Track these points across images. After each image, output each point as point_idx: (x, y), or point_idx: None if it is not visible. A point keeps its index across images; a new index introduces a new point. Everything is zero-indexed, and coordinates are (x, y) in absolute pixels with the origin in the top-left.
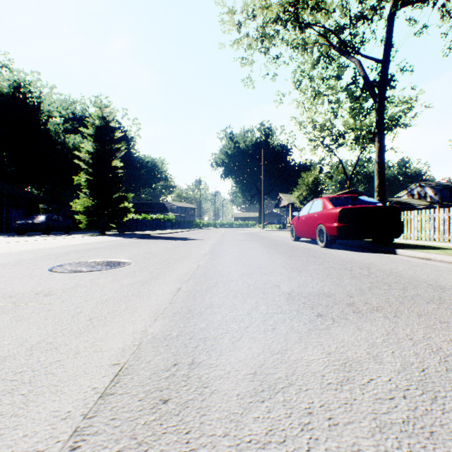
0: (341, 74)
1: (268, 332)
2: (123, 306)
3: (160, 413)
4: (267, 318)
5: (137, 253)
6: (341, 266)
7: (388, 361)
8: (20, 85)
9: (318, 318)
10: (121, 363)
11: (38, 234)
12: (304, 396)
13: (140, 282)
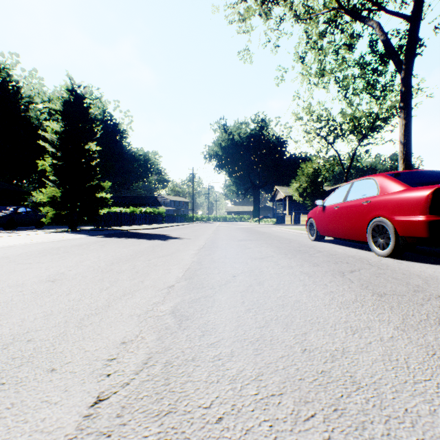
0: (354, 43)
1: None
2: None
3: None
4: None
5: (19, 283)
6: None
7: None
8: None
9: None
10: None
11: None
12: None
13: None
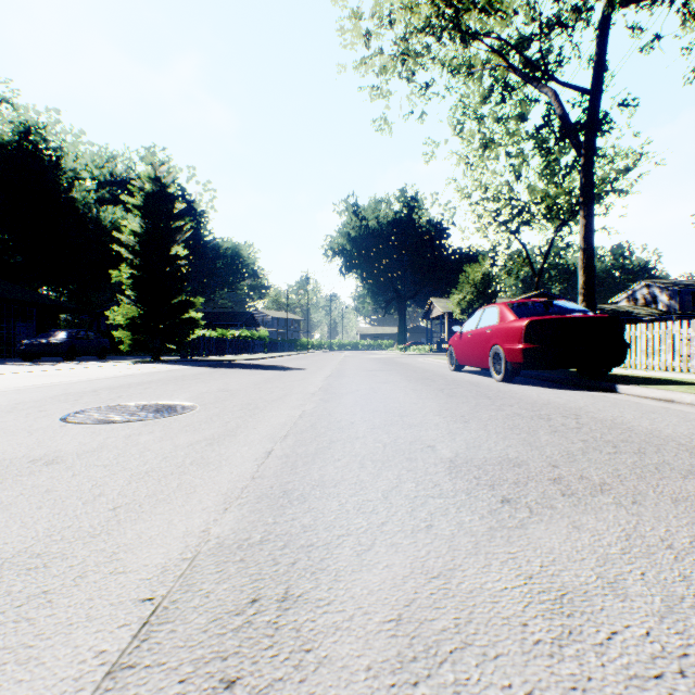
0: (526, 112)
1: (419, 533)
2: (173, 483)
3: None
4: (417, 507)
5: (206, 392)
6: (532, 413)
7: (637, 592)
8: (30, 129)
9: (503, 506)
10: (156, 597)
11: (56, 361)
12: (492, 672)
13: (206, 440)
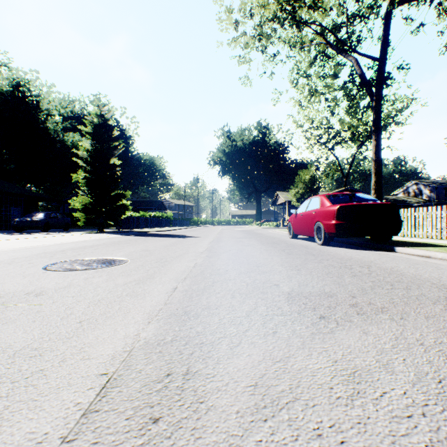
0: (338, 72)
1: (268, 336)
2: (116, 307)
3: (149, 436)
4: (267, 321)
5: (134, 251)
6: (340, 264)
7: (400, 370)
8: (19, 83)
9: (320, 320)
10: (109, 373)
11: (36, 232)
12: (311, 414)
13: (135, 281)
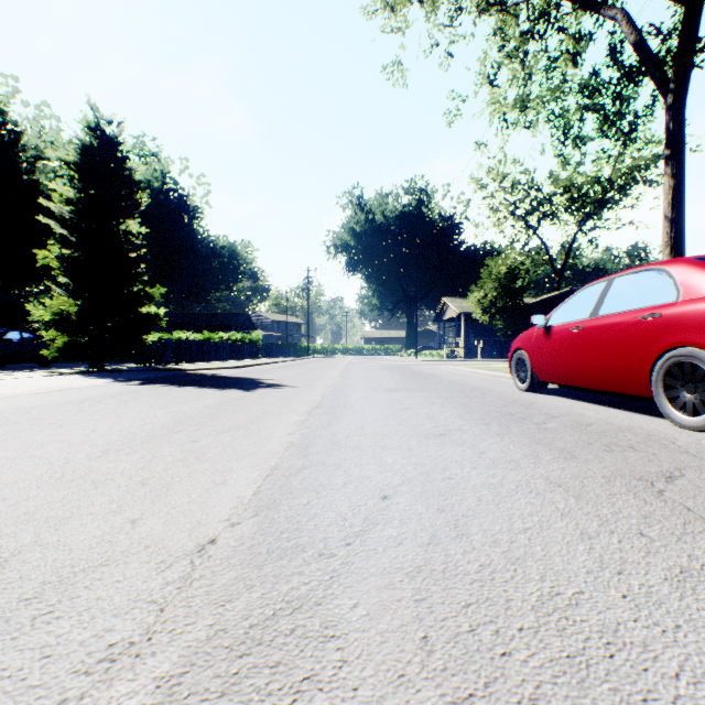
0: (581, 49)
1: None
2: None
3: None
4: None
5: None
6: None
7: None
8: None
9: None
10: None
11: None
12: None
13: None
